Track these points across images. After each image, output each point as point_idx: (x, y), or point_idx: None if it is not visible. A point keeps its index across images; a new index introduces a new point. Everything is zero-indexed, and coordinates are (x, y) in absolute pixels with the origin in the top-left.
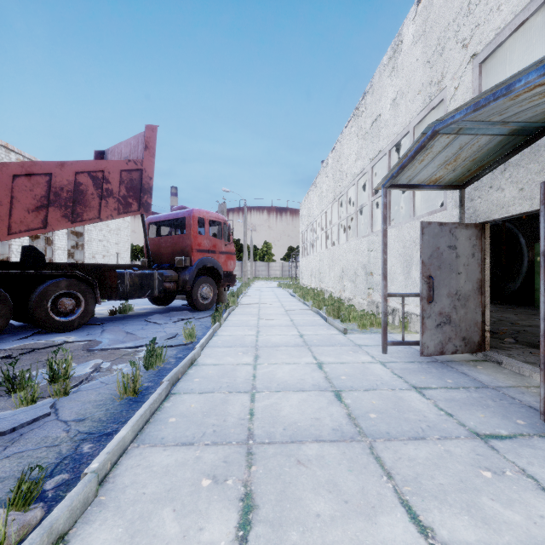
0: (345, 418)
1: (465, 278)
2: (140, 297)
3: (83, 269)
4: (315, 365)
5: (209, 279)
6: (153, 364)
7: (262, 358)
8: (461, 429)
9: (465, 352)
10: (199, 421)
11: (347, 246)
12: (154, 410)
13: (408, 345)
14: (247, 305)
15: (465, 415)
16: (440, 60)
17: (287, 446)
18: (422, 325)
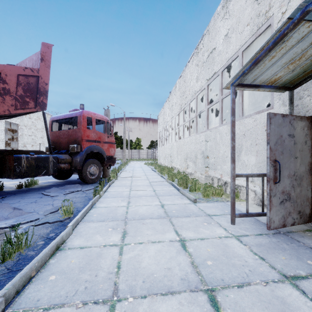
0: None
1: (300, 162)
2: (37, 176)
3: None
4: (179, 244)
5: (96, 161)
6: (11, 254)
7: (129, 236)
8: None
9: (300, 223)
10: None
11: (189, 139)
12: None
13: (251, 216)
14: (123, 178)
15: None
16: None
17: None
18: (270, 203)
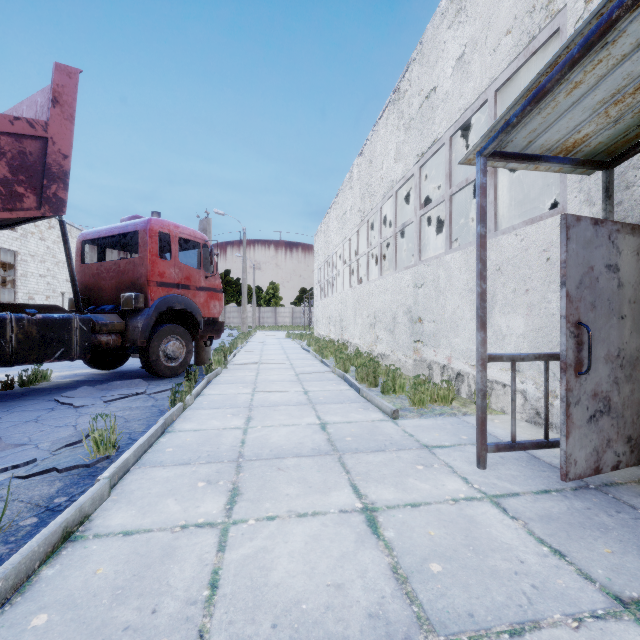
0: None
1: (631, 327)
2: (42, 361)
3: None
4: (361, 519)
5: (180, 329)
6: None
7: (246, 500)
8: None
9: (631, 465)
10: None
11: (380, 282)
12: None
13: (522, 450)
14: (241, 365)
15: None
16: None
17: None
18: (567, 420)
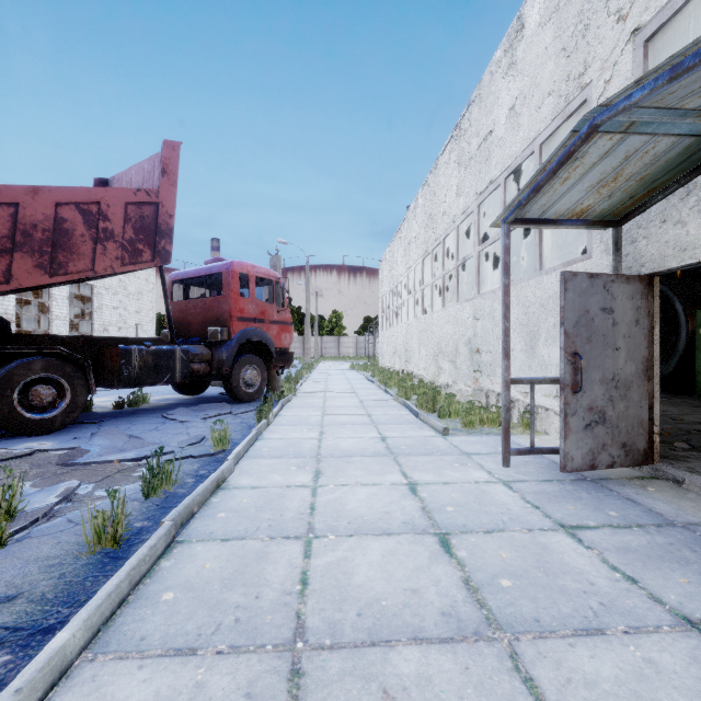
0: (460, 589)
1: (625, 356)
2: (155, 384)
3: (72, 344)
4: (405, 488)
5: (256, 359)
6: (157, 488)
7: (326, 476)
8: (659, 610)
9: (625, 466)
10: (214, 598)
11: (443, 314)
12: (140, 576)
13: (540, 454)
14: (308, 394)
15: (656, 579)
16: (582, 45)
17: (364, 654)
18: (565, 426)
